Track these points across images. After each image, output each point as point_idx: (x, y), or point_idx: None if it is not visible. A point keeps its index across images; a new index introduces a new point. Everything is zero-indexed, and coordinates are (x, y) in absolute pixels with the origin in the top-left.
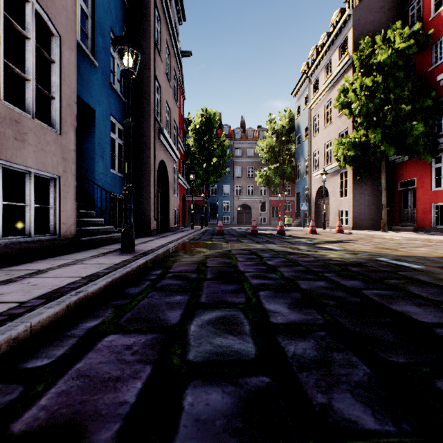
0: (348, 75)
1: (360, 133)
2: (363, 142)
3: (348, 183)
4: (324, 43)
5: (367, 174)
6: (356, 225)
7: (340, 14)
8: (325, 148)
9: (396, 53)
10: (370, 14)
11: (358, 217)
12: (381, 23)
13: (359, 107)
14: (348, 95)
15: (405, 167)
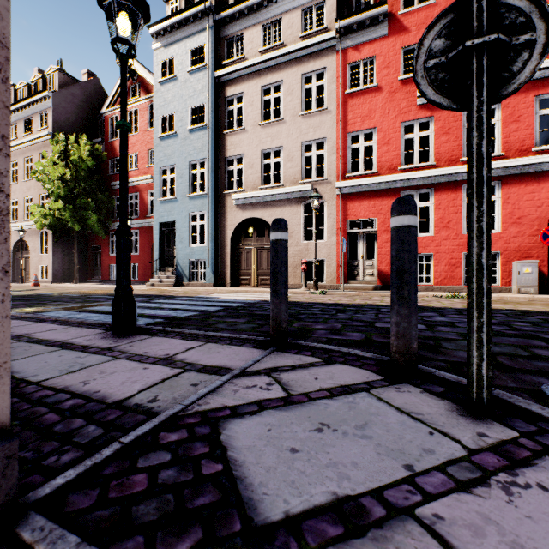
0: (49, 147)
1: (58, 204)
2: (58, 215)
3: (49, 242)
4: (24, 98)
5: (66, 236)
6: (57, 279)
7: (42, 80)
8: (26, 202)
9: (82, 160)
10: (69, 106)
11: (58, 272)
12: (79, 117)
13: (53, 189)
14: (46, 171)
15: (96, 236)
